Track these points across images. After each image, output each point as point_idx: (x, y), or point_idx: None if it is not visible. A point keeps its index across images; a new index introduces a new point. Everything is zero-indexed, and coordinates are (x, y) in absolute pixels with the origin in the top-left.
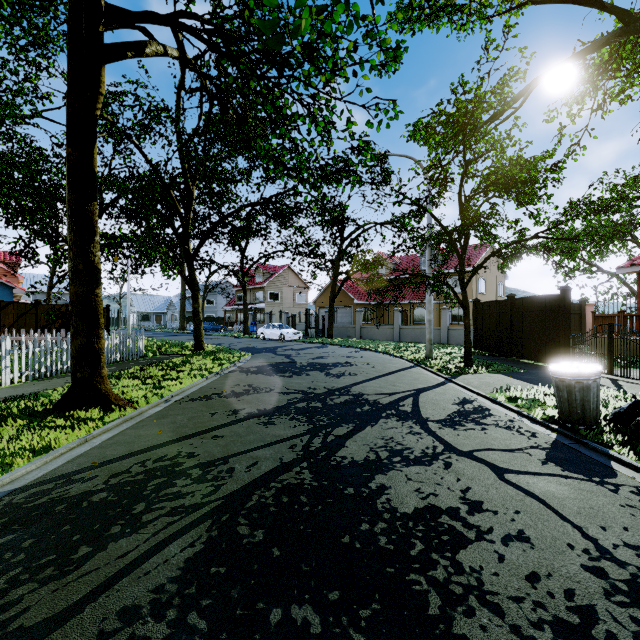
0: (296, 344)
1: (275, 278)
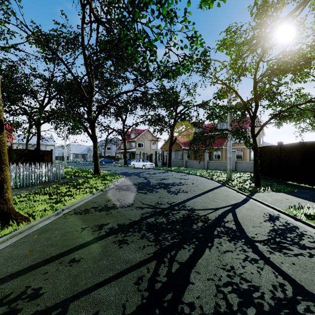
0: (151, 170)
1: (141, 136)
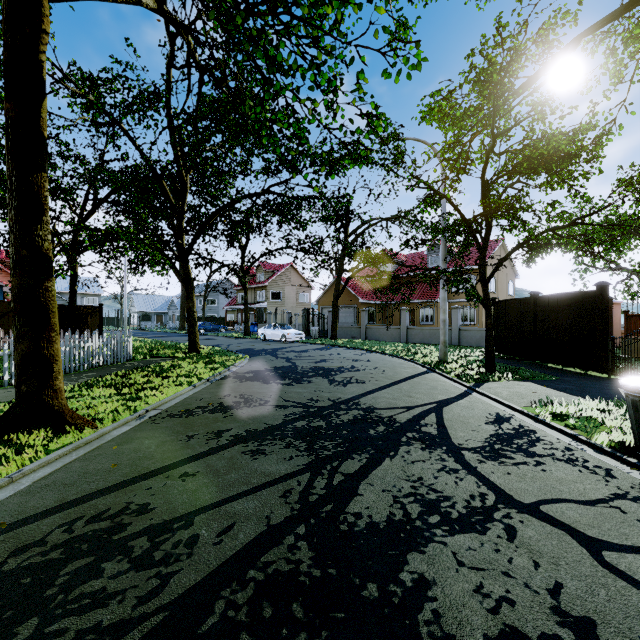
0: (298, 345)
1: (277, 277)
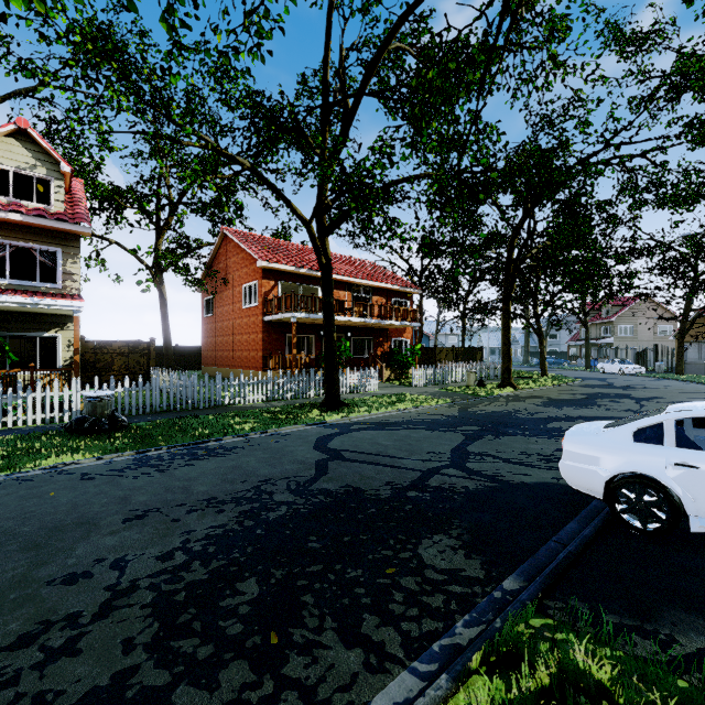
0: (632, 377)
1: (626, 311)
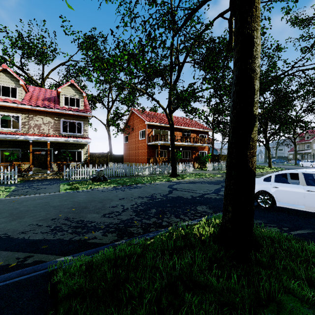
0: None
1: None
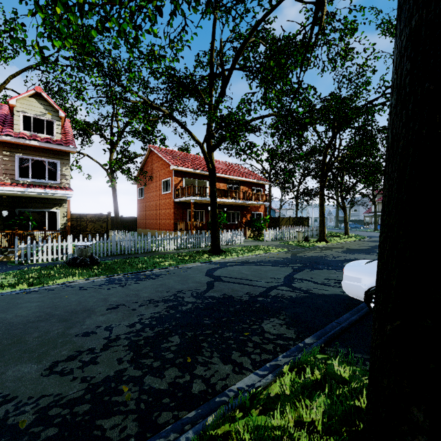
0: None
1: None
